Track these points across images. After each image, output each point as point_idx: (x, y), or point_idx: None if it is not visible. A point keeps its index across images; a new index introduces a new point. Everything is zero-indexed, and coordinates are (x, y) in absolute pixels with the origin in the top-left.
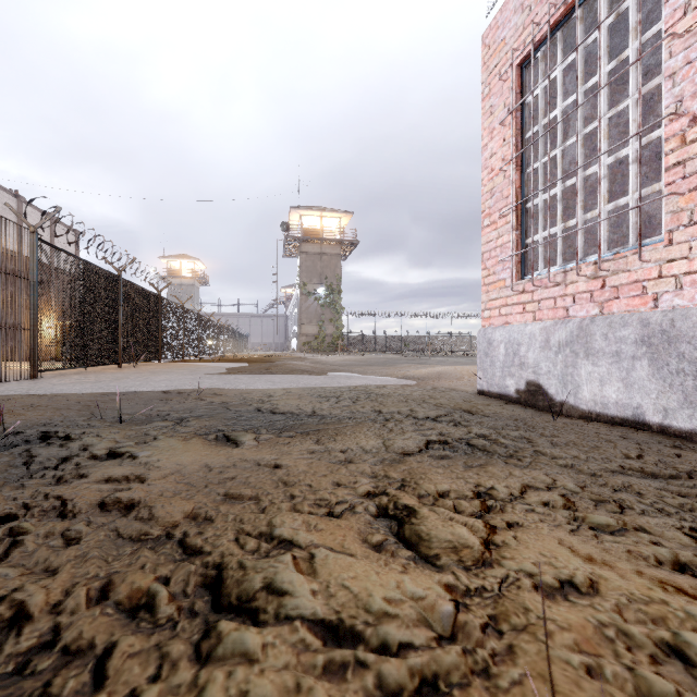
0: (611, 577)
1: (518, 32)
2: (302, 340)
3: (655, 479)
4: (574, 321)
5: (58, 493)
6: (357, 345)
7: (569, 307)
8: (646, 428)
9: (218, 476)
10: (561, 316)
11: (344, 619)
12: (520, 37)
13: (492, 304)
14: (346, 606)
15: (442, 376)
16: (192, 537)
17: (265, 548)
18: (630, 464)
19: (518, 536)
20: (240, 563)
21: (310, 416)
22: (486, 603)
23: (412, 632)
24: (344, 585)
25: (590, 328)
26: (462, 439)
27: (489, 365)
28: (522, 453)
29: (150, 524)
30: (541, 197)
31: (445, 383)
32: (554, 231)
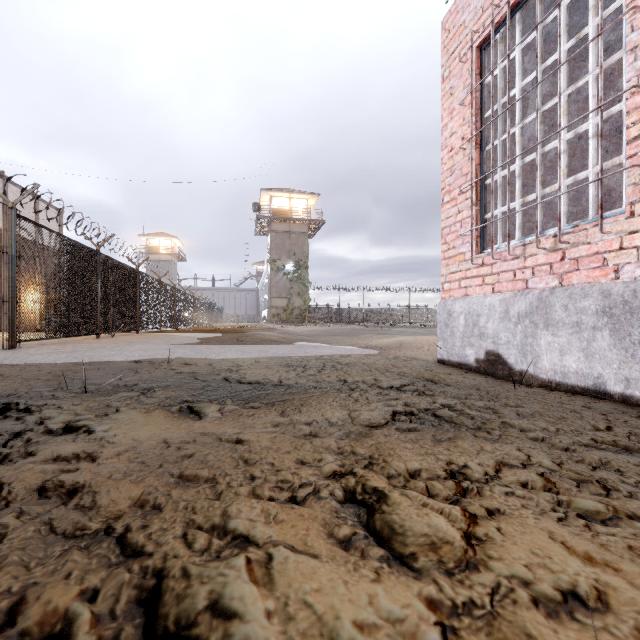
0: (620, 586)
1: (478, 15)
2: (272, 312)
3: (630, 454)
4: (533, 293)
5: None
6: (323, 317)
7: (528, 279)
8: (607, 398)
9: (175, 454)
10: (520, 288)
11: None
12: (479, 20)
13: (452, 277)
14: (308, 634)
15: (403, 345)
16: (134, 532)
17: (216, 546)
18: (601, 437)
19: (503, 528)
20: (183, 570)
21: (277, 386)
22: (478, 626)
23: None
24: (306, 602)
25: (550, 299)
26: (427, 410)
27: (449, 335)
28: (490, 425)
29: (90, 515)
30: (500, 174)
31: (407, 353)
32: (513, 206)
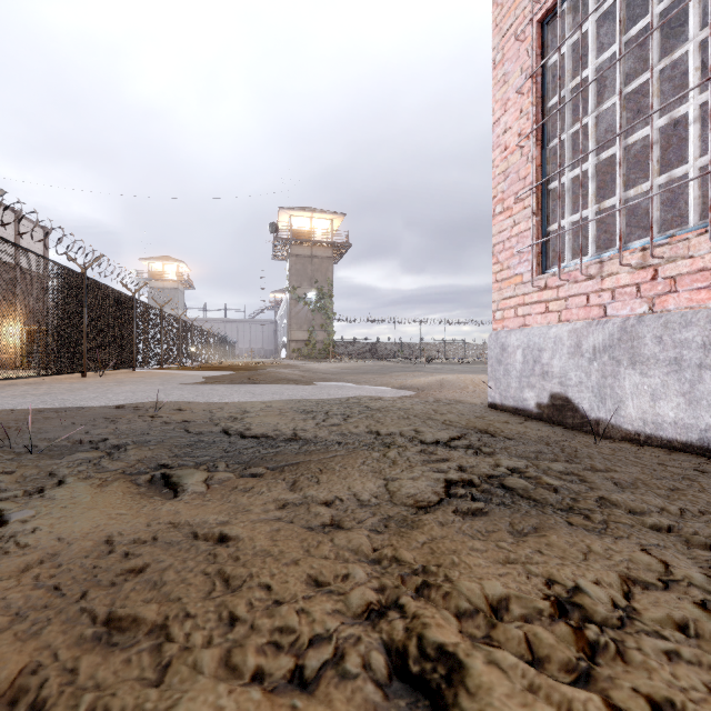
0: None
1: None
2: (291, 346)
3: None
4: (614, 322)
5: None
6: (349, 352)
7: (606, 305)
8: None
9: (115, 568)
10: (596, 315)
11: None
12: None
13: (506, 303)
14: None
15: (444, 386)
16: None
17: None
18: None
19: None
20: None
21: (290, 441)
22: None
23: None
24: None
25: (638, 329)
26: (491, 477)
27: (503, 374)
28: (585, 504)
29: None
30: (568, 175)
31: (449, 394)
32: (585, 214)
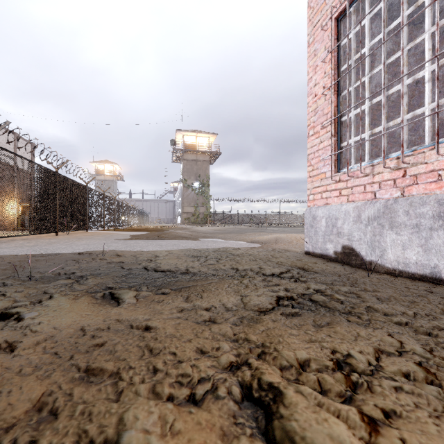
0: None
1: None
2: (184, 216)
3: None
4: (380, 202)
5: None
6: (220, 220)
7: (375, 191)
8: (442, 283)
9: (88, 343)
10: (369, 198)
11: None
12: None
13: (316, 190)
14: None
15: (278, 241)
16: None
17: None
18: None
19: (407, 440)
20: None
21: (184, 274)
22: None
23: None
24: None
25: (394, 206)
26: (304, 294)
27: (314, 233)
28: (358, 310)
29: None
30: (353, 112)
31: (281, 246)
32: (363, 136)
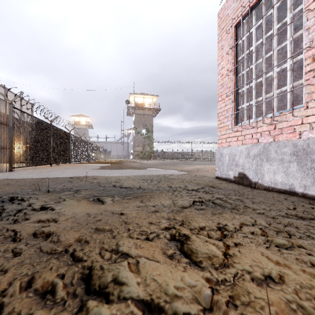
0: (290, 274)
1: (235, 11)
2: (135, 153)
3: (303, 220)
4: (261, 145)
5: (13, 228)
6: (160, 156)
7: (258, 138)
8: (295, 194)
9: (93, 219)
10: (255, 142)
11: (154, 299)
12: (235, 13)
13: (222, 137)
14: (155, 291)
15: (199, 170)
16: (77, 252)
17: (114, 257)
18: (290, 212)
19: (241, 250)
20: (101, 266)
21: (138, 189)
22: (227, 289)
23: (189, 306)
24: (154, 279)
25: (269, 148)
26: (210, 200)
27: (221, 165)
28: (238, 207)
29: (57, 245)
30: (245, 87)
31: (201, 173)
32: (251, 103)
